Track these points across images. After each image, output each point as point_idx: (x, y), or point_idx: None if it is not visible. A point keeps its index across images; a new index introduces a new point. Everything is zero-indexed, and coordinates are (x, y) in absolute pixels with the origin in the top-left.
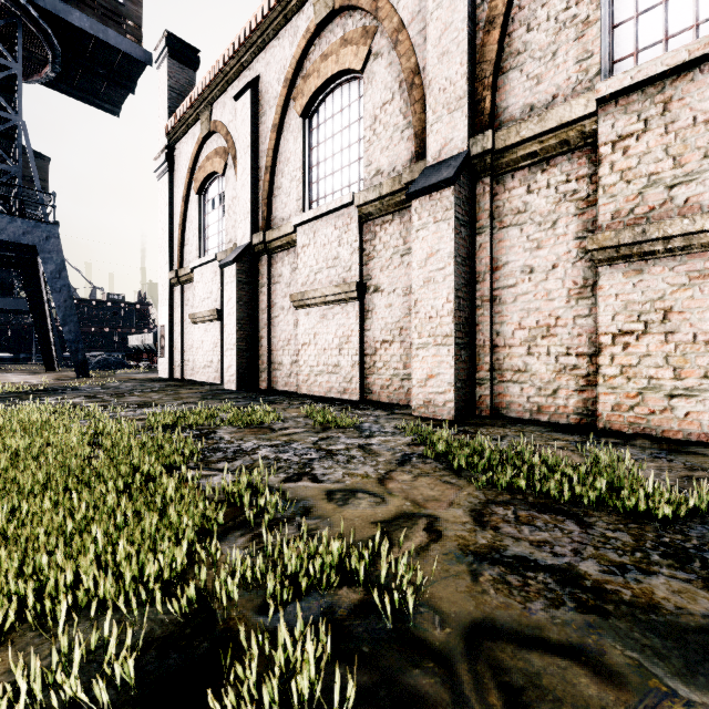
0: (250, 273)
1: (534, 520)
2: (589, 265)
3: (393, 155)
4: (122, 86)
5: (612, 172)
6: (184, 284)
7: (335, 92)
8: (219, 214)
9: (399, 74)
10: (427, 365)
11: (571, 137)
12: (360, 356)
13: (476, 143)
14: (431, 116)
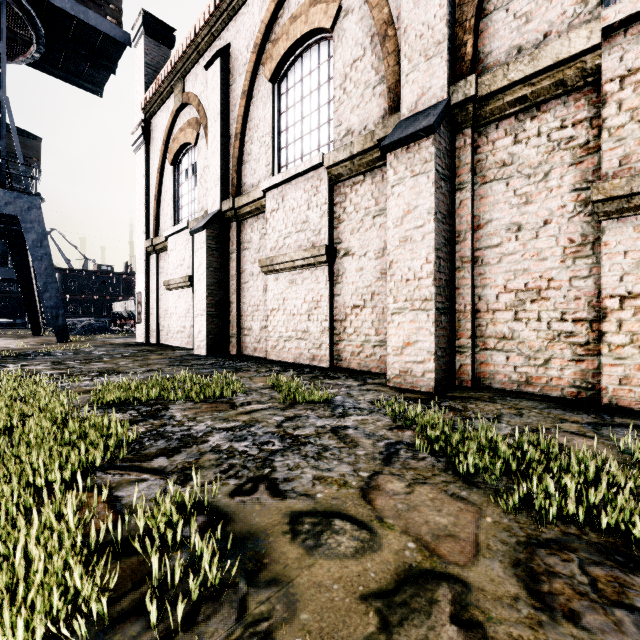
0: (220, 239)
1: (625, 590)
2: (589, 219)
3: (364, 113)
4: (103, 67)
5: (619, 111)
6: (159, 252)
7: (304, 55)
8: (192, 184)
9: (370, 29)
10: (403, 331)
11: (568, 76)
12: (330, 321)
13: (457, 90)
14: (406, 66)
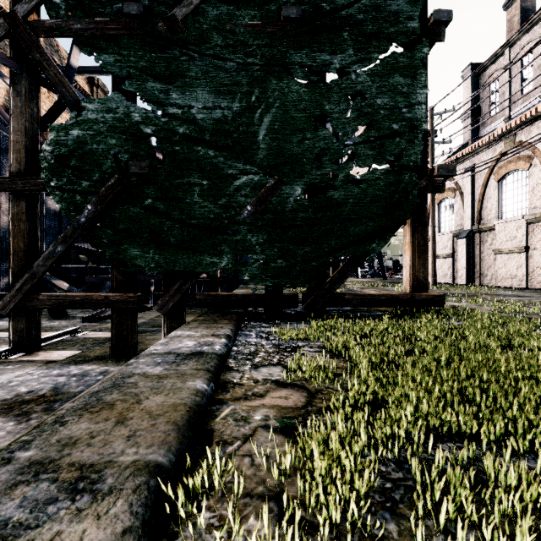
0: (471, 240)
1: None
2: None
3: None
4: None
5: None
6: (429, 241)
7: (514, 173)
8: (449, 213)
9: None
10: None
11: None
12: (526, 272)
13: None
14: None
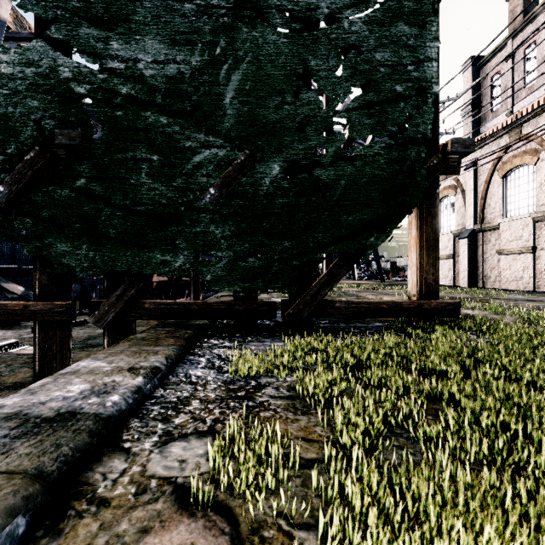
0: (473, 240)
1: None
2: None
3: None
4: None
5: None
6: None
7: (519, 168)
8: (450, 212)
9: None
10: None
11: None
12: (533, 274)
13: None
14: None
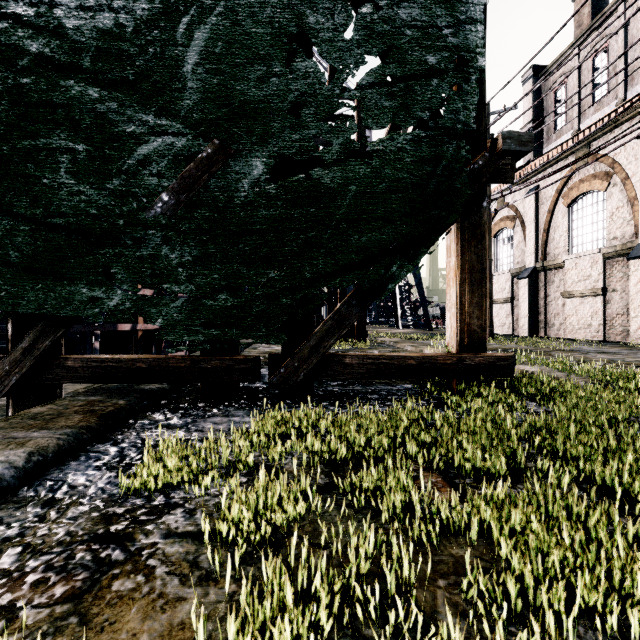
0: (534, 281)
1: None
2: None
3: (623, 231)
4: None
5: None
6: None
7: (587, 195)
8: (508, 247)
9: (626, 196)
10: (637, 324)
11: None
12: (603, 320)
13: None
14: None
